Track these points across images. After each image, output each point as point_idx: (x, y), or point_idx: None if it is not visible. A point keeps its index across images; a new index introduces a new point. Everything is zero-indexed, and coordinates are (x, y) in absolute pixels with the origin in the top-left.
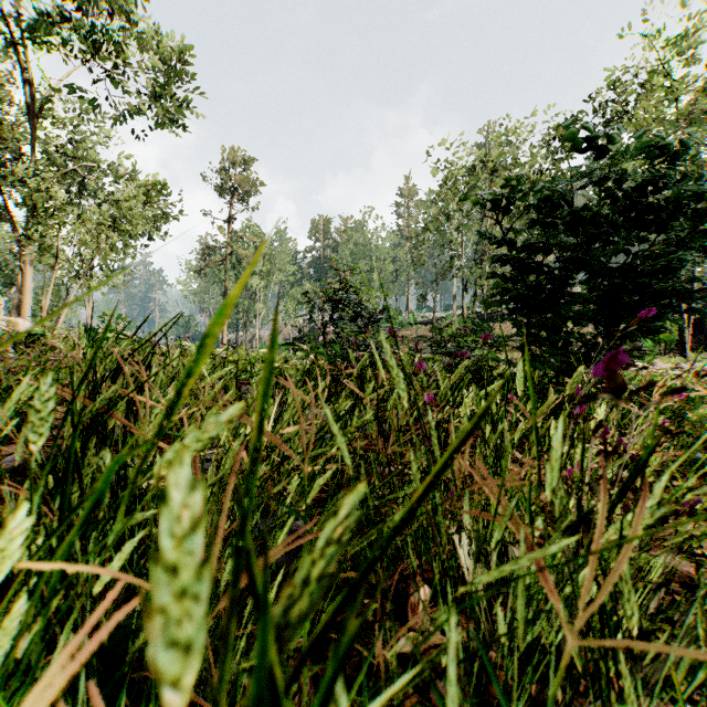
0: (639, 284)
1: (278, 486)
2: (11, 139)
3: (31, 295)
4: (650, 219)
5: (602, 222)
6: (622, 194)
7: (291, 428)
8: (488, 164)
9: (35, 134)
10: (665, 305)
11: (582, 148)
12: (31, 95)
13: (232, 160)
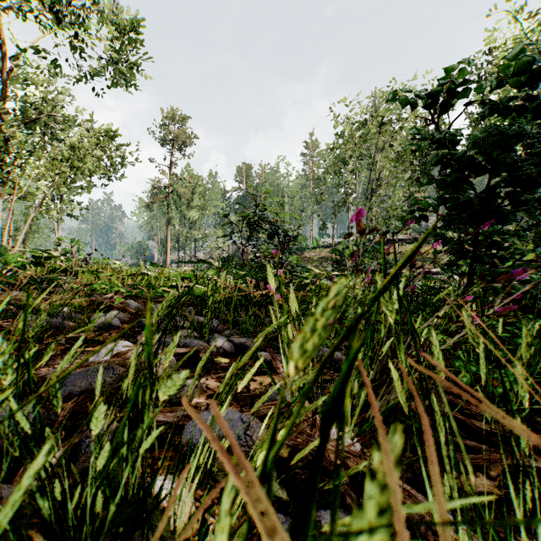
0: None
1: None
2: None
3: (0, 222)
4: None
5: None
6: None
7: None
8: (378, 118)
9: (3, 87)
10: None
11: None
12: None
13: (174, 118)
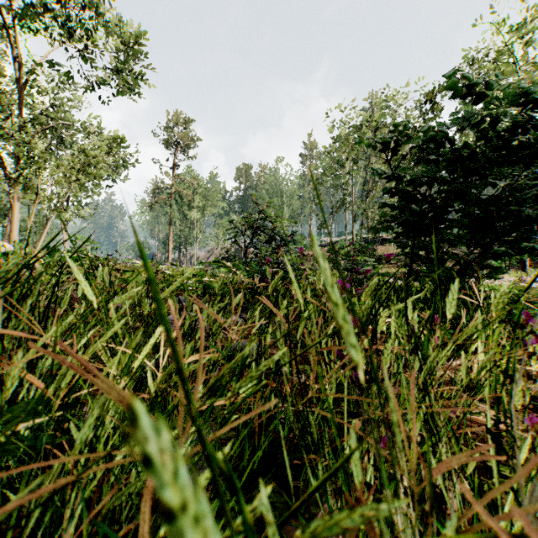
0: (511, 211)
1: (174, 433)
2: (4, 103)
3: (18, 224)
4: (519, 156)
5: (479, 158)
6: (495, 135)
7: (193, 357)
8: (372, 123)
9: (21, 98)
10: (527, 229)
11: (464, 94)
12: (18, 68)
13: (176, 121)
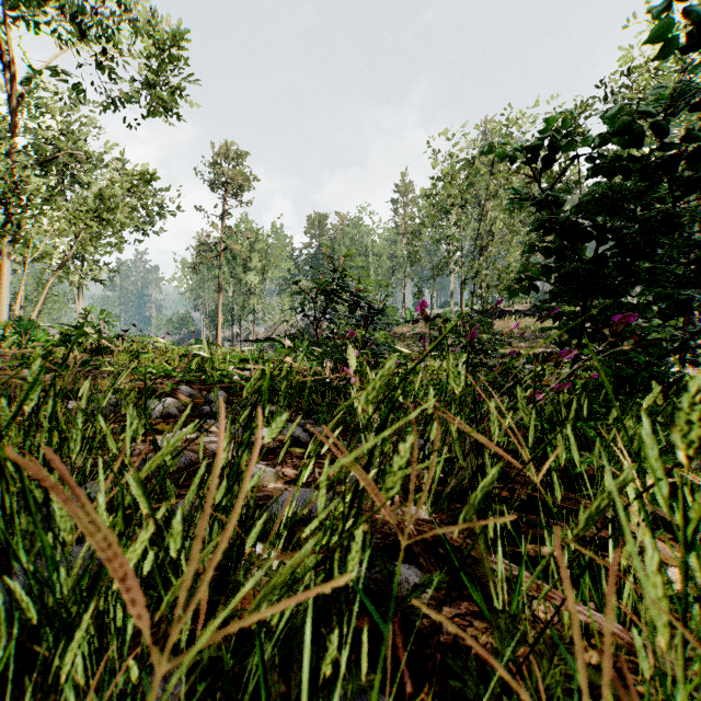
0: None
1: None
2: None
3: (8, 289)
4: None
5: None
6: None
7: None
8: (488, 155)
9: (13, 118)
10: None
11: (693, 43)
12: (7, 76)
13: (227, 155)
